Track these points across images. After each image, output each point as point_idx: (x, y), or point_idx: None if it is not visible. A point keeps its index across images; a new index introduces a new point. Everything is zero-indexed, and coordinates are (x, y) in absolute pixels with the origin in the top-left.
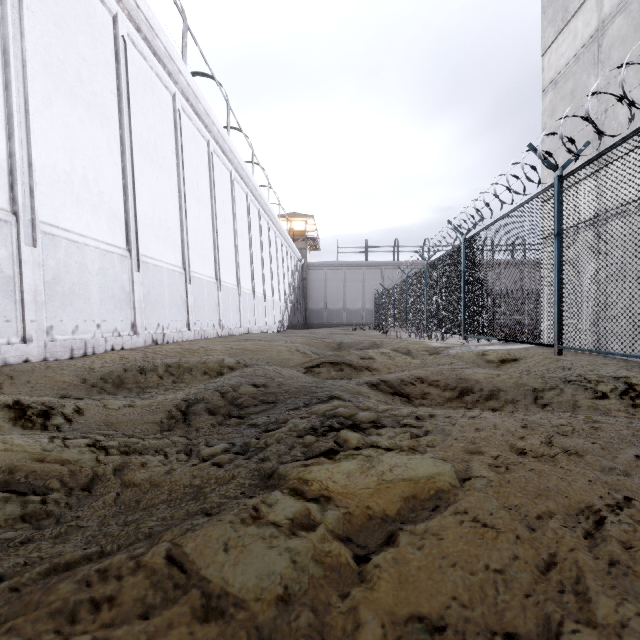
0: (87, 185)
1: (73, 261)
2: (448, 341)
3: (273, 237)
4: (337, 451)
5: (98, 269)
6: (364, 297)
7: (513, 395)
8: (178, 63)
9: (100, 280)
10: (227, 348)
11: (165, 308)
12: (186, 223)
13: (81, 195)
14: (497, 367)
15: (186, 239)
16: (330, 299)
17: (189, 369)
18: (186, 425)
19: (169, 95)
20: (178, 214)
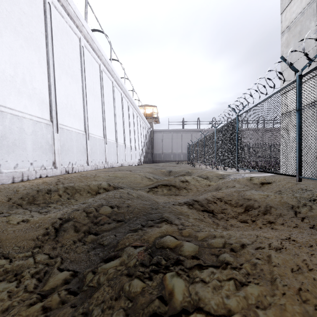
0: (25, 83)
1: (15, 126)
2: (227, 170)
3: (135, 116)
4: (161, 316)
5: (31, 131)
6: (182, 147)
7: (280, 210)
8: (82, 20)
9: (33, 138)
10: (106, 176)
11: (74, 153)
12: (86, 107)
13: (21, 89)
14: (259, 187)
15: (86, 116)
16: (165, 148)
17: (79, 190)
18: (55, 241)
19: (77, 38)
20: (82, 102)
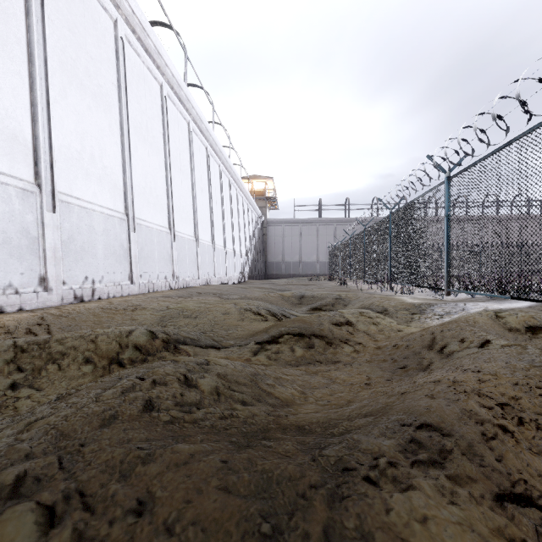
0: None
1: None
2: (414, 294)
3: (234, 193)
4: None
5: None
6: (318, 250)
7: None
8: None
9: None
10: (161, 308)
11: (97, 258)
12: (130, 164)
13: None
14: (530, 340)
15: (130, 182)
16: (287, 252)
17: (59, 356)
18: None
19: (109, 19)
20: (120, 153)
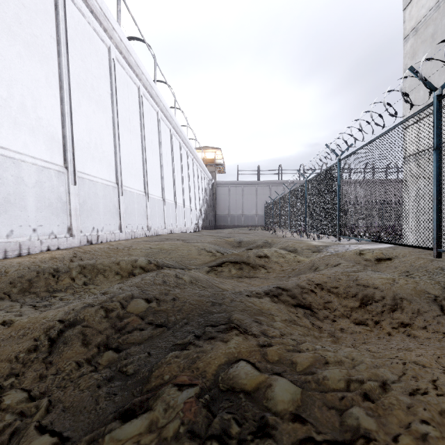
0: (25, 111)
1: (8, 174)
2: (323, 240)
3: (191, 162)
4: None
5: (35, 182)
6: (257, 206)
7: (417, 305)
8: (112, 22)
9: (37, 191)
10: (147, 248)
11: (100, 215)
12: (119, 148)
13: (19, 119)
14: (375, 265)
15: (119, 160)
16: (232, 208)
17: (102, 270)
18: (45, 364)
19: (105, 47)
20: (112, 141)
